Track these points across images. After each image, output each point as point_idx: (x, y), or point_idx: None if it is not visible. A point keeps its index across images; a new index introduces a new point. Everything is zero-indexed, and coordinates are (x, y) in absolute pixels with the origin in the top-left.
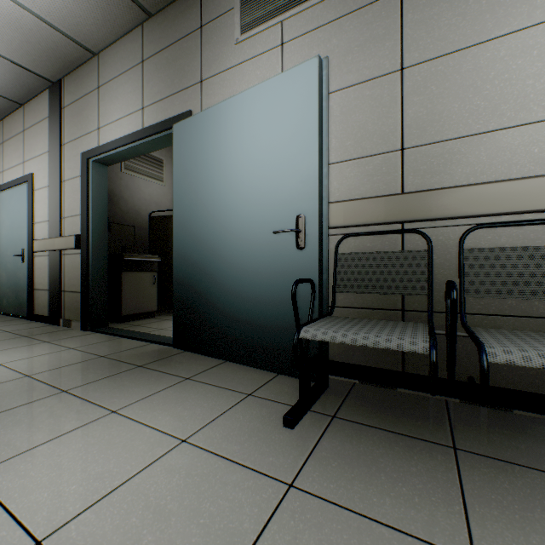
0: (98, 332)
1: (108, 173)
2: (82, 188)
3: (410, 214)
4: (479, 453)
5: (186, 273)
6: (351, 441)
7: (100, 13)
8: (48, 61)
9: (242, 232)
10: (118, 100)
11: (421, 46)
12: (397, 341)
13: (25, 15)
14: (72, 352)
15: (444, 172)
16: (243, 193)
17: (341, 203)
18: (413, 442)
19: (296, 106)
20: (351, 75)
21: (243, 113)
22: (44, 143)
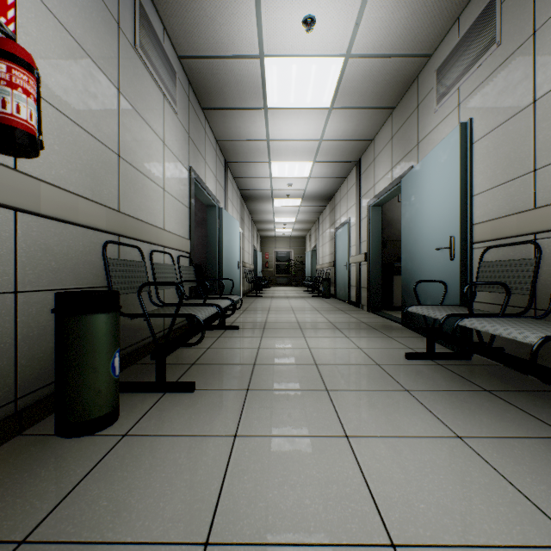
0: (373, 313)
1: (388, 206)
2: (367, 224)
3: (533, 227)
4: (498, 396)
5: (405, 277)
6: (428, 370)
7: (368, 123)
8: (352, 154)
9: (427, 249)
10: (381, 165)
11: (548, 77)
12: (436, 314)
13: (338, 143)
14: (353, 318)
15: None
16: (428, 222)
17: (488, 222)
18: (464, 381)
19: (450, 160)
20: (499, 116)
21: (428, 168)
22: (354, 198)
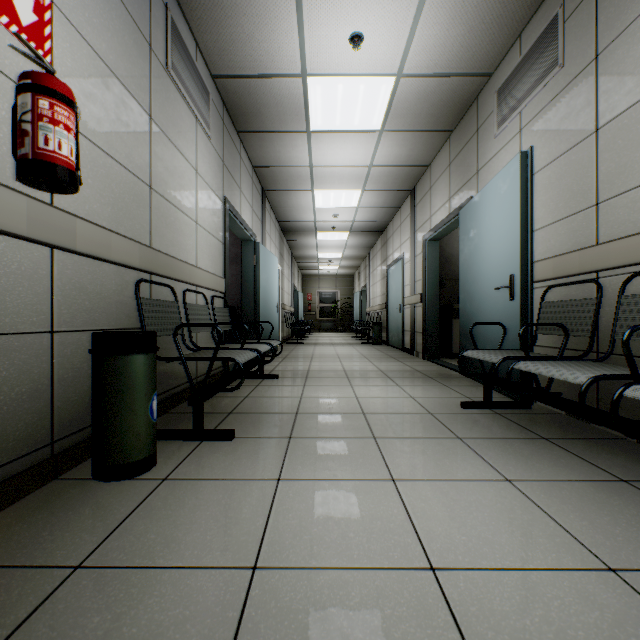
0: (429, 361)
1: (447, 240)
2: (422, 261)
3: (595, 264)
4: (555, 443)
5: (464, 319)
6: (484, 418)
7: (423, 147)
8: (406, 182)
9: (487, 289)
10: (438, 195)
11: (610, 105)
12: (491, 357)
13: (390, 169)
14: (406, 367)
15: (627, 221)
16: (487, 259)
17: (550, 259)
18: (521, 429)
19: (510, 192)
20: (561, 145)
21: (487, 200)
22: (408, 231)
